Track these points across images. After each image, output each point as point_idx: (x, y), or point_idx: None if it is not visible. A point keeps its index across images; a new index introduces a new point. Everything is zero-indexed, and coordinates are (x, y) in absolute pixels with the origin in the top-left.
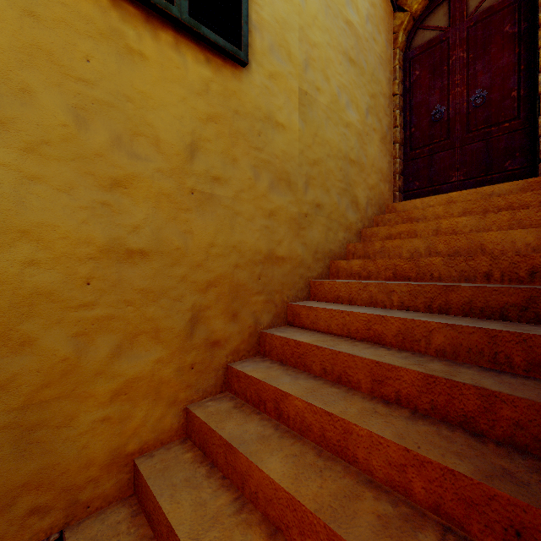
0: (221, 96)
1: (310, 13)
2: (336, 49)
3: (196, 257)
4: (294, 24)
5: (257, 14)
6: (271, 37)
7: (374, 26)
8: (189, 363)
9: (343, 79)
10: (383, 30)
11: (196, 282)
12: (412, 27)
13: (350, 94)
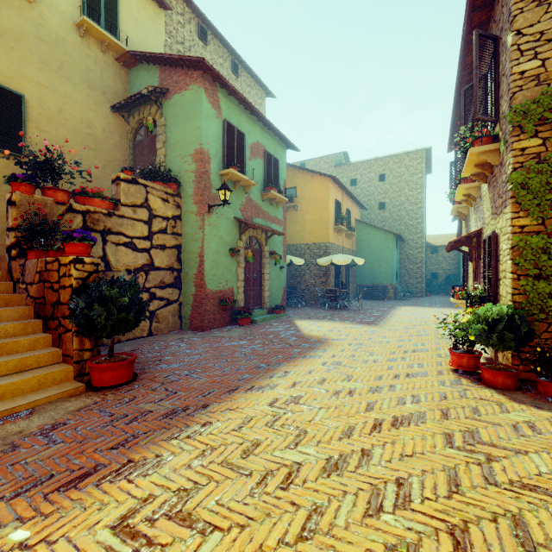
0: (15, 168)
1: (63, 135)
2: (80, 146)
3: (4, 214)
4: (53, 140)
5: (32, 141)
6: (40, 147)
7: (110, 132)
8: (1, 244)
9: (85, 156)
10: (118, 133)
11: (4, 222)
12: (136, 132)
13: (91, 162)
